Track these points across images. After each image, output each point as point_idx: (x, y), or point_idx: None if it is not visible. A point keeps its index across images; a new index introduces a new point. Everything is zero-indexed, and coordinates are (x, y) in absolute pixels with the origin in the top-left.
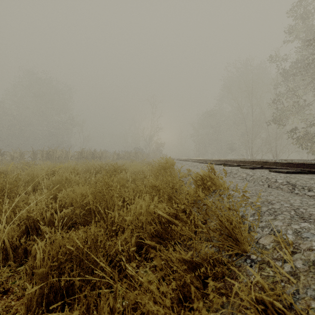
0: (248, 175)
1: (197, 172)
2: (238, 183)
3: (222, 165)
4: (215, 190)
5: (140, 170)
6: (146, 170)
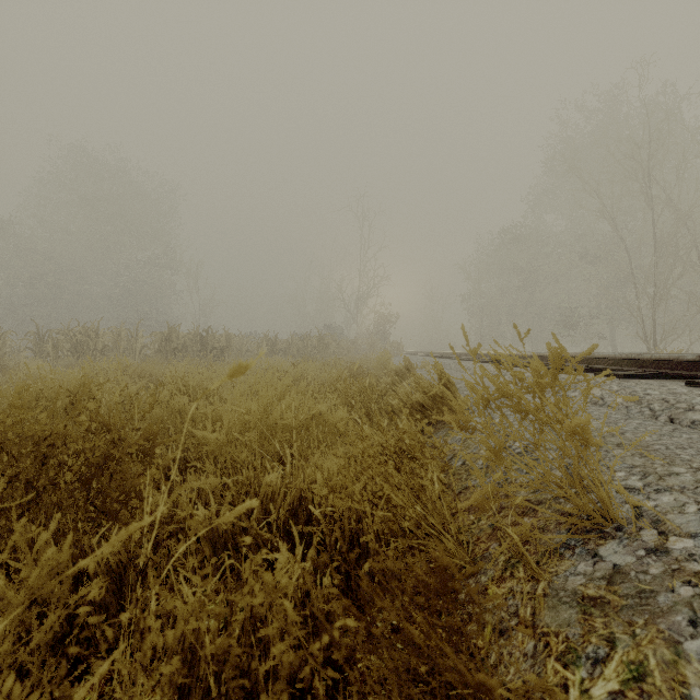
0: None
1: None
2: None
3: None
4: None
5: (294, 422)
6: (332, 419)
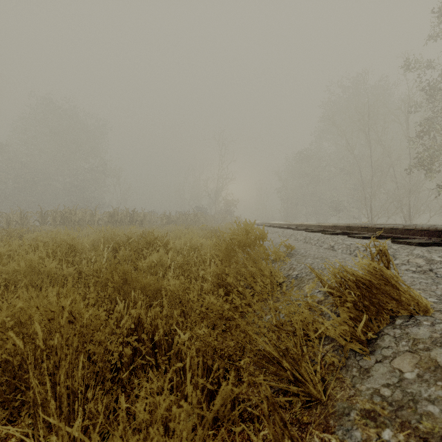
0: (434, 262)
1: (342, 265)
2: (434, 288)
3: (343, 236)
4: (397, 318)
5: (197, 243)
6: (207, 243)
